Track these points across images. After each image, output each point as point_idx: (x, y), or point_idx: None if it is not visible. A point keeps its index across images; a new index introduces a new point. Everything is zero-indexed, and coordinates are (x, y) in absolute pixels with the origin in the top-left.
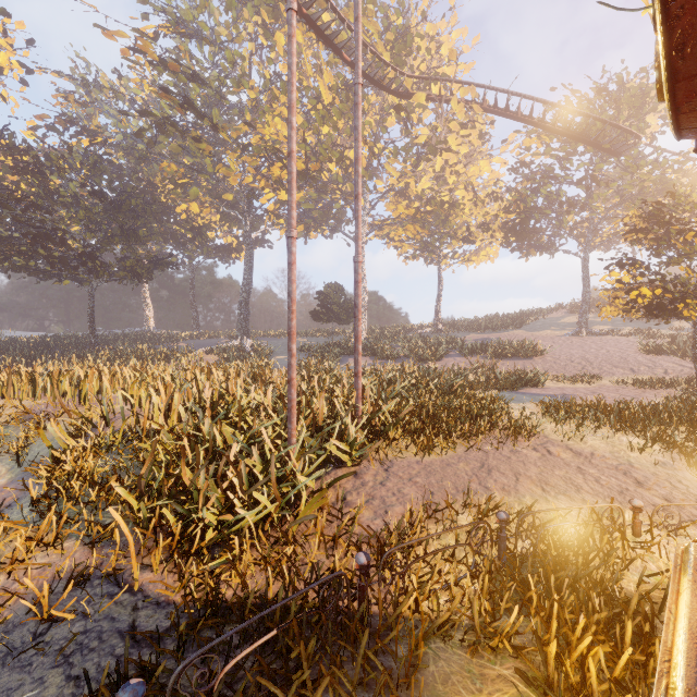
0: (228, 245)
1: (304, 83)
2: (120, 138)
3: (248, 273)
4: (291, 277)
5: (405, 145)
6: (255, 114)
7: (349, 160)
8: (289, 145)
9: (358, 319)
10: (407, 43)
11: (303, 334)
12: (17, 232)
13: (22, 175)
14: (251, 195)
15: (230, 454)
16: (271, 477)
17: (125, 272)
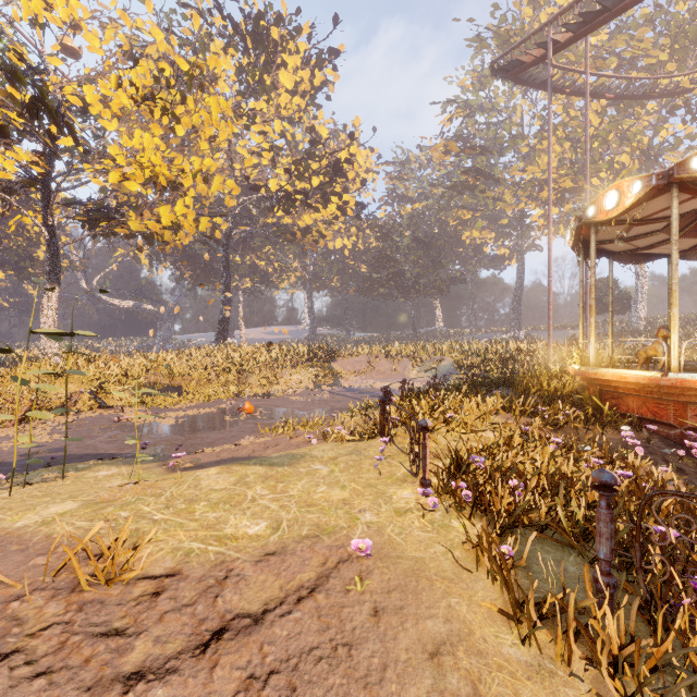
0: (501, 256)
1: (571, 113)
2: (430, 202)
3: (520, 278)
4: (549, 296)
5: (687, 135)
6: (527, 161)
7: (620, 164)
8: (548, 246)
9: (587, 310)
10: (689, 35)
11: (574, 327)
12: (379, 274)
13: (379, 240)
14: (522, 215)
15: (525, 361)
16: (541, 364)
17: (435, 290)
